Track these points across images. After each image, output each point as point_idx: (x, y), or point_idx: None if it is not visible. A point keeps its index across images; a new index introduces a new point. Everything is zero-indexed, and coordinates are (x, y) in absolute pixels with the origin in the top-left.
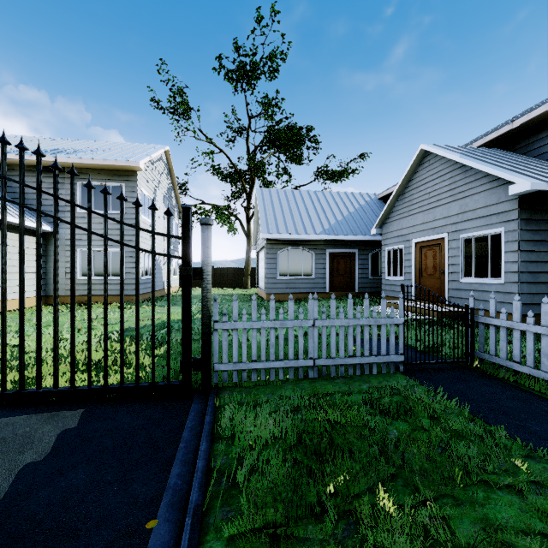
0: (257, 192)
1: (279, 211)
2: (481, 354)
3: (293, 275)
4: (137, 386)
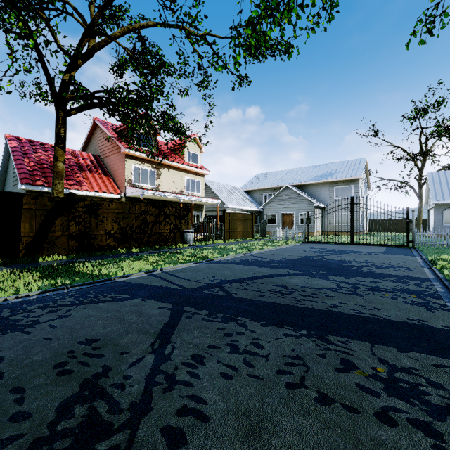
0: (428, 175)
1: (445, 186)
2: None
3: None
4: (395, 245)
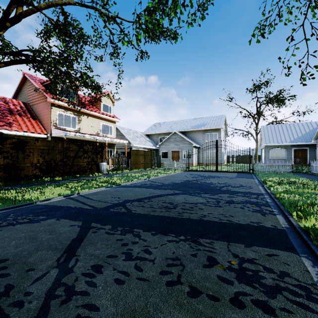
0: (261, 127)
1: (270, 134)
2: (311, 171)
3: (276, 158)
4: (242, 171)
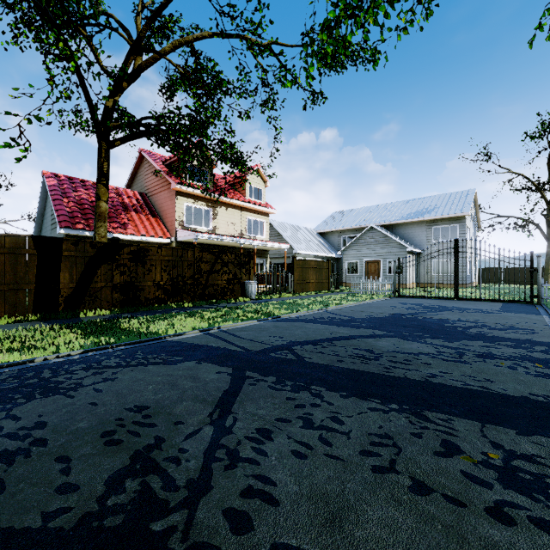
0: None
1: None
2: None
3: None
4: (514, 300)
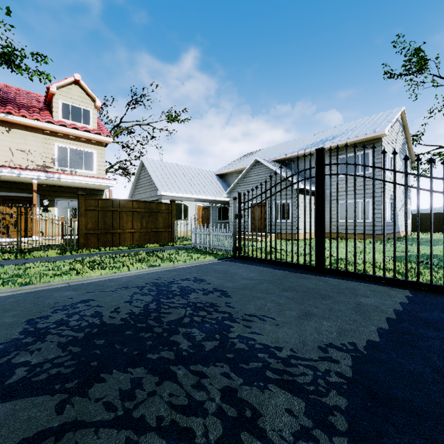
0: None
1: None
2: None
3: None
4: None
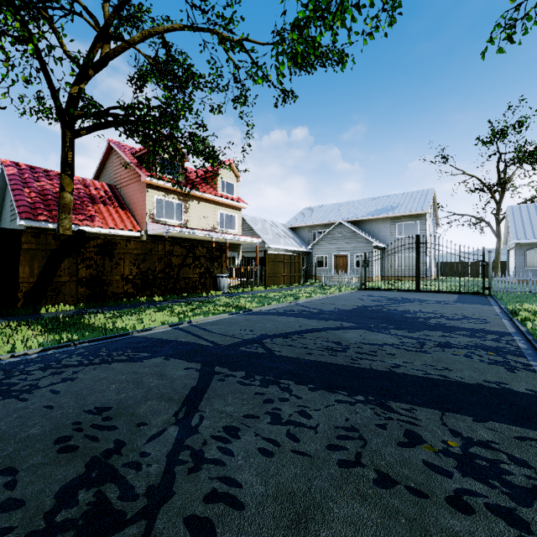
0: (507, 209)
1: (527, 222)
2: None
3: None
4: (468, 292)
